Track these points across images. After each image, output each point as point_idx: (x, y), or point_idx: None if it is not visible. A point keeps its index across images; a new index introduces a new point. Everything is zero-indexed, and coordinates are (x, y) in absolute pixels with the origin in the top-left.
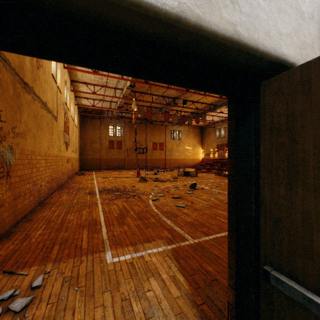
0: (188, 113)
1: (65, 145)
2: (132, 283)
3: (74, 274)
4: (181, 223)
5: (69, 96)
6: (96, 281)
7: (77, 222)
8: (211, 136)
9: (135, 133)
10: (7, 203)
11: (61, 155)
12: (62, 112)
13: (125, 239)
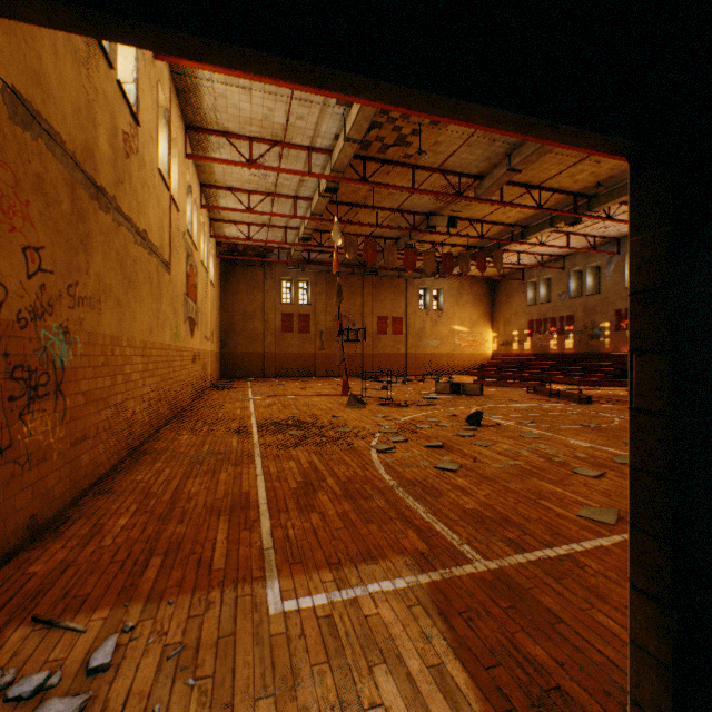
0: (459, 249)
1: (188, 324)
2: (330, 680)
3: (190, 638)
4: (450, 514)
5: (197, 218)
6: (239, 663)
7: (206, 501)
8: (514, 301)
9: (338, 296)
10: (56, 454)
11: (180, 346)
12: (182, 253)
13: (314, 549)
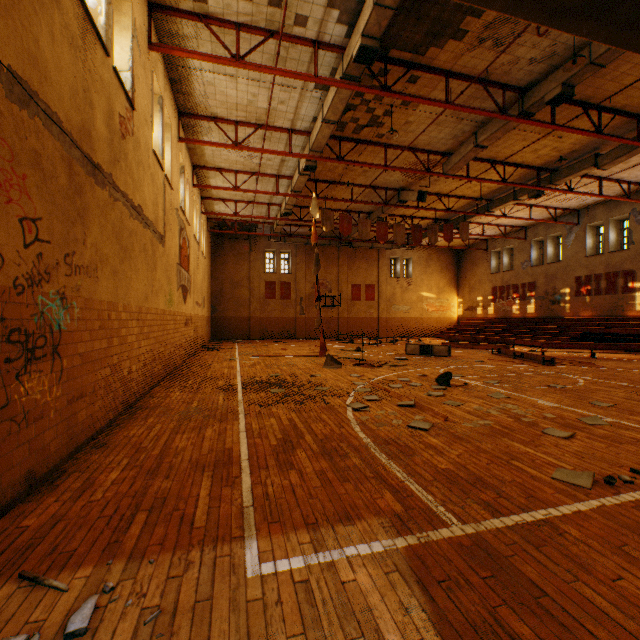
0: (427, 221)
1: (181, 291)
2: None
3: (167, 601)
4: (424, 474)
5: (189, 196)
6: (215, 632)
7: (191, 456)
8: (478, 269)
9: (316, 266)
10: (53, 411)
11: (173, 311)
12: (175, 227)
13: (292, 508)
